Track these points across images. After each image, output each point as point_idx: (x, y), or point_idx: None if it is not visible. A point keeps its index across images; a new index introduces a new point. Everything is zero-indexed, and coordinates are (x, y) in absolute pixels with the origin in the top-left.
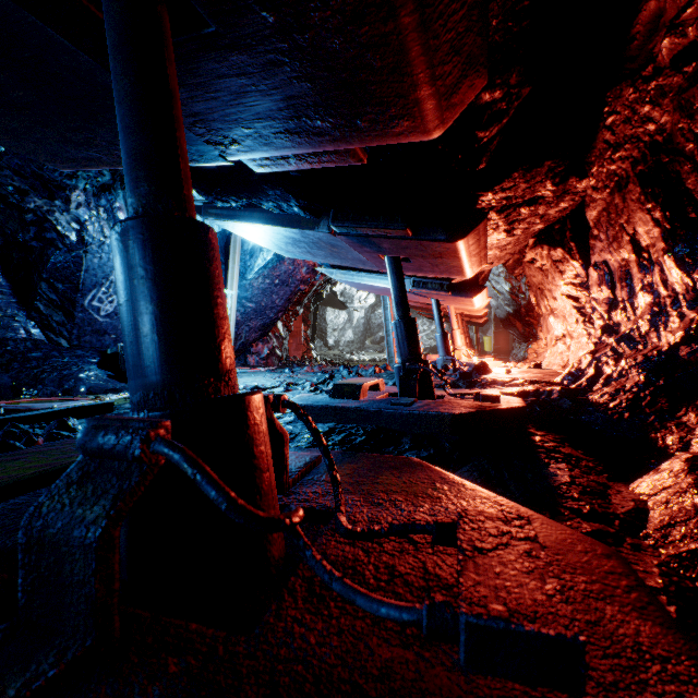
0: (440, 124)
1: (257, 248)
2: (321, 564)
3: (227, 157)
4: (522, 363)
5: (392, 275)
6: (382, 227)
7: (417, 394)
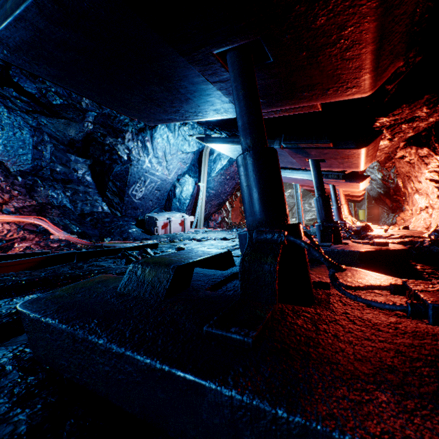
0: (373, 88)
1: (218, 158)
2: (347, 292)
3: None
4: (393, 226)
5: (313, 170)
6: (314, 142)
7: (332, 240)
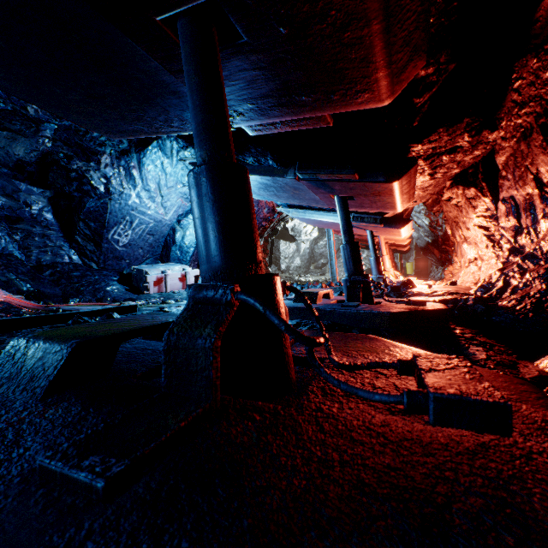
0: (390, 95)
1: None
2: (331, 375)
3: (232, 125)
4: (440, 282)
5: (340, 210)
6: (336, 173)
7: (360, 299)
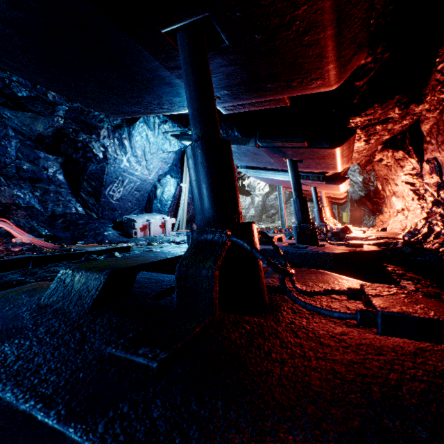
0: (338, 81)
1: None
2: (298, 298)
3: None
4: (372, 228)
5: (291, 170)
6: (289, 141)
7: (308, 242)
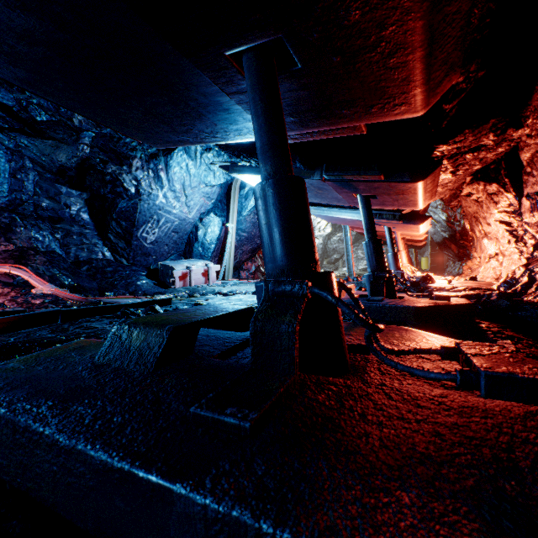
0: (425, 106)
1: (250, 192)
2: (387, 357)
3: None
4: (459, 277)
5: (363, 208)
6: (362, 174)
7: (384, 294)
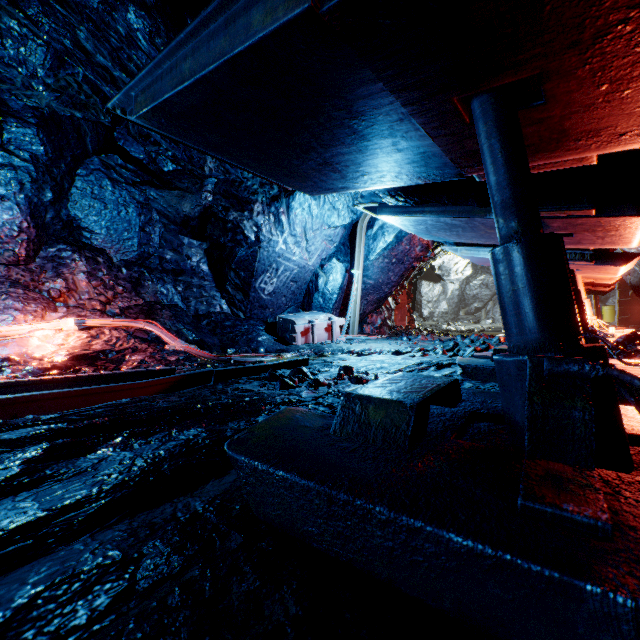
0: None
1: (379, 232)
2: None
3: (464, 174)
4: None
5: None
6: (564, 209)
7: None
